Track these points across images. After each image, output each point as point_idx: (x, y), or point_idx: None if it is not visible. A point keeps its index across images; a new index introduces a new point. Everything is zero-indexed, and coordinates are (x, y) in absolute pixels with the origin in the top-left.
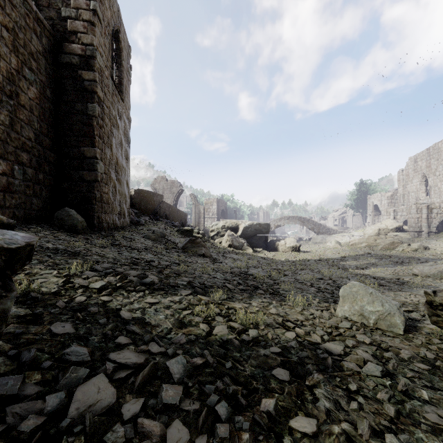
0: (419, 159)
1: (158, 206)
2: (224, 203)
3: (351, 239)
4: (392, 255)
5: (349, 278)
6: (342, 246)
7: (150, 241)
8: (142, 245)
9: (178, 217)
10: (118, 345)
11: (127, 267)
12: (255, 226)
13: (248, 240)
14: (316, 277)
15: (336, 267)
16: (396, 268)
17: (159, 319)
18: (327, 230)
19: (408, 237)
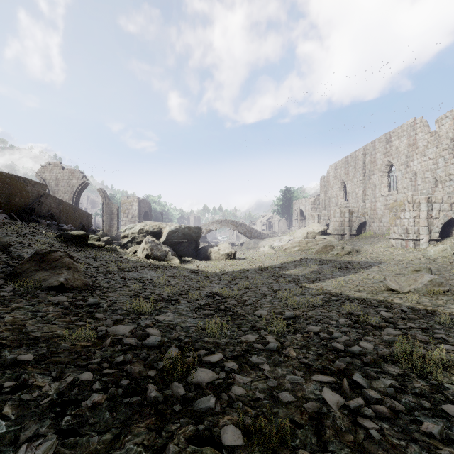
0: (338, 167)
1: (36, 200)
2: (148, 204)
3: (282, 243)
4: (330, 260)
5: (331, 309)
6: (276, 250)
7: None
8: None
9: (77, 217)
10: None
11: None
12: (184, 230)
13: (174, 247)
14: (280, 310)
15: (284, 280)
16: (351, 278)
17: None
18: (258, 235)
19: (334, 240)
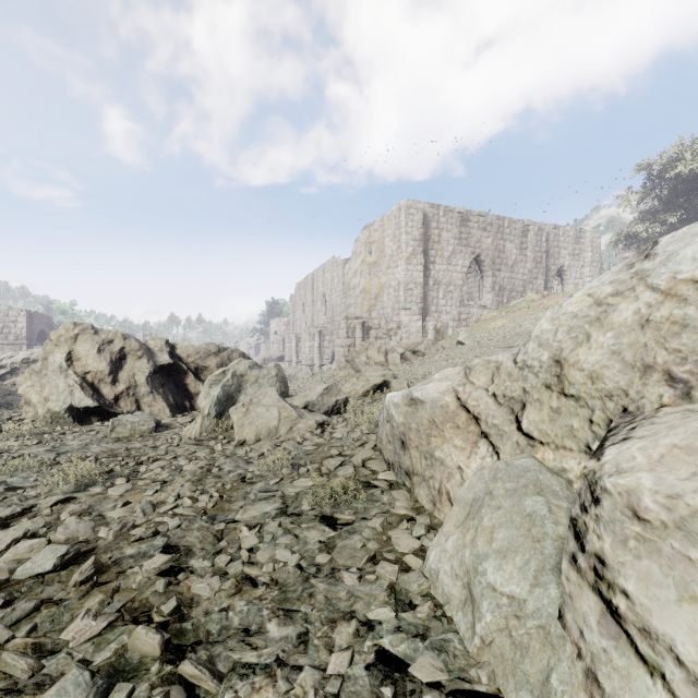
0: (301, 287)
1: None
2: (46, 319)
3: None
4: None
5: None
6: None
7: None
8: None
9: None
10: None
11: None
12: None
13: None
14: None
15: None
16: None
17: None
18: None
19: None
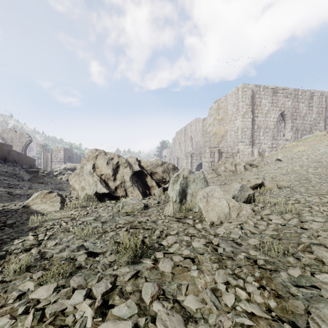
0: (178, 134)
1: (8, 153)
2: (71, 151)
3: None
4: None
5: None
6: None
7: (5, 177)
8: (1, 178)
9: (27, 161)
10: (7, 193)
11: (0, 184)
12: None
13: None
14: None
15: None
16: None
17: (17, 192)
18: None
19: None
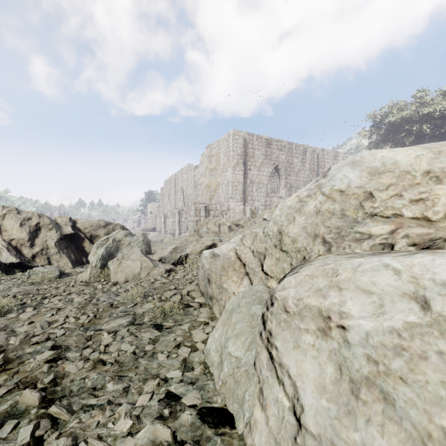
0: (168, 183)
1: None
2: None
3: None
4: None
5: None
6: None
7: None
8: None
9: None
10: None
11: None
12: None
13: None
14: None
15: None
16: None
17: None
18: None
19: (152, 235)
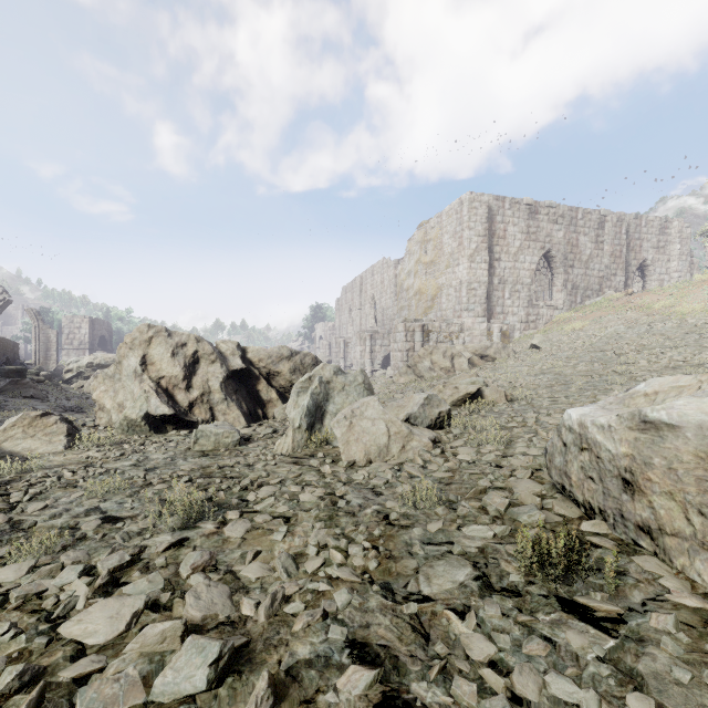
0: (348, 290)
1: None
2: (106, 325)
3: None
4: None
5: None
6: None
7: None
8: None
9: None
10: None
11: None
12: None
13: None
14: None
15: None
16: None
17: None
18: None
19: None
